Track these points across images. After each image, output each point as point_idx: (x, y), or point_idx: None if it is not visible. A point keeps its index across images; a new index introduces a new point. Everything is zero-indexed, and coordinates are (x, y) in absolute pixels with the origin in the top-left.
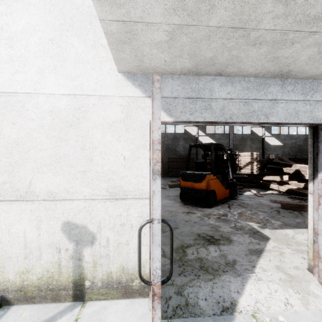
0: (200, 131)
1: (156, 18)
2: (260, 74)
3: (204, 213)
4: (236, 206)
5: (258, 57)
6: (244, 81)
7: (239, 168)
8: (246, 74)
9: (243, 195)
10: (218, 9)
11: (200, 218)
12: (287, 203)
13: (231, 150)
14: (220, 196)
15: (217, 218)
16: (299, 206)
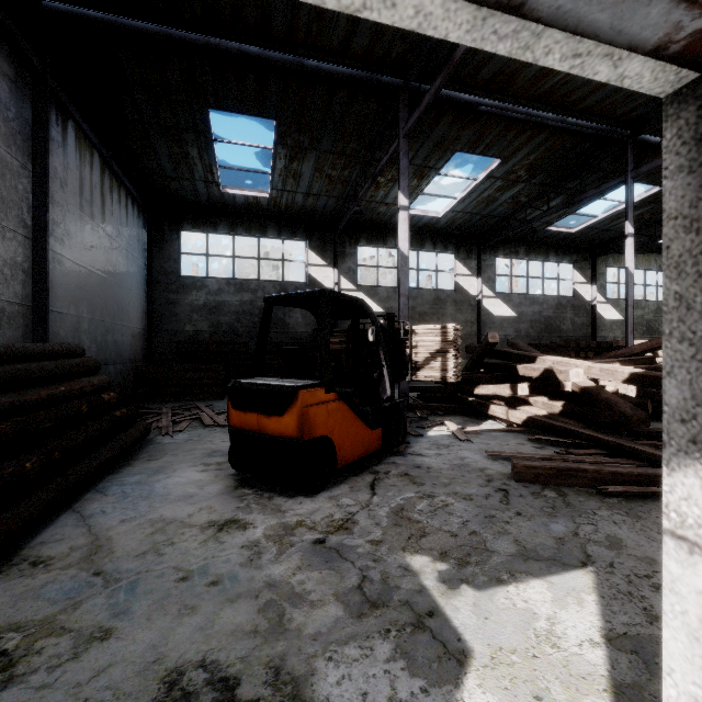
0: (344, 278)
1: None
2: None
3: (280, 520)
4: (394, 481)
5: None
6: None
7: (413, 366)
8: None
9: (424, 438)
10: None
11: (252, 550)
12: (527, 463)
13: (393, 317)
14: (351, 453)
15: (314, 543)
16: (556, 471)
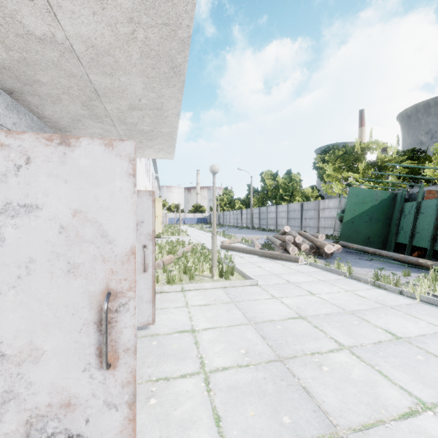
0: None
1: (69, 26)
2: (47, 119)
3: None
4: None
5: (72, 111)
6: (29, 116)
7: None
8: (37, 111)
9: None
10: (110, 79)
11: None
12: None
13: None
14: None
15: None
16: None
